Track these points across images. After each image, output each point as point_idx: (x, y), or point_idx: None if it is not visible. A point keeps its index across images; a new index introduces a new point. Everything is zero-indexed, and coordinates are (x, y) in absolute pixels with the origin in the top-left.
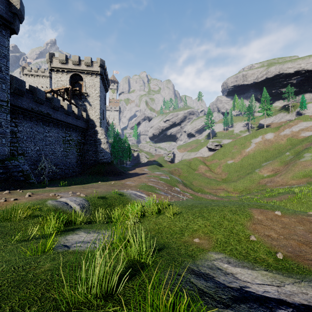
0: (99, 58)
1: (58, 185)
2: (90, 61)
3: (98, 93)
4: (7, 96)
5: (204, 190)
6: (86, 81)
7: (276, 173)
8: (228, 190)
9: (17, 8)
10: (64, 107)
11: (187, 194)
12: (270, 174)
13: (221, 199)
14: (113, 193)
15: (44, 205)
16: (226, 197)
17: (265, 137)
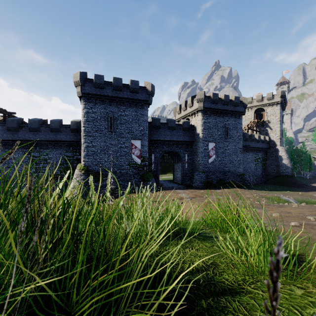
0: (279, 91)
1: (261, 190)
2: (271, 96)
3: (278, 118)
4: (241, 146)
5: None
6: (267, 111)
7: None
8: None
9: (246, 104)
10: (255, 138)
11: None
12: None
13: None
14: (309, 200)
15: (281, 198)
16: None
17: None
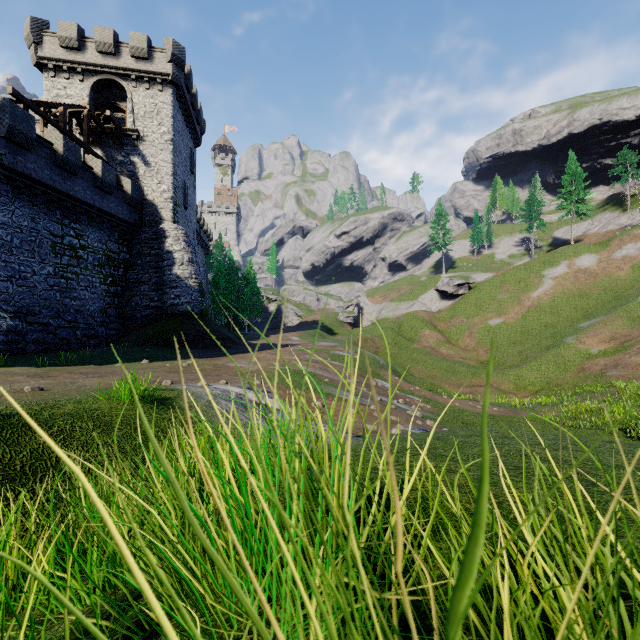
0: (169, 39)
1: None
2: (145, 45)
3: (167, 133)
4: None
5: (443, 389)
6: (136, 101)
7: (624, 346)
8: (503, 388)
9: None
10: (53, 148)
11: (415, 398)
12: (607, 347)
13: (515, 414)
14: (118, 396)
15: None
16: (523, 408)
17: (576, 263)
